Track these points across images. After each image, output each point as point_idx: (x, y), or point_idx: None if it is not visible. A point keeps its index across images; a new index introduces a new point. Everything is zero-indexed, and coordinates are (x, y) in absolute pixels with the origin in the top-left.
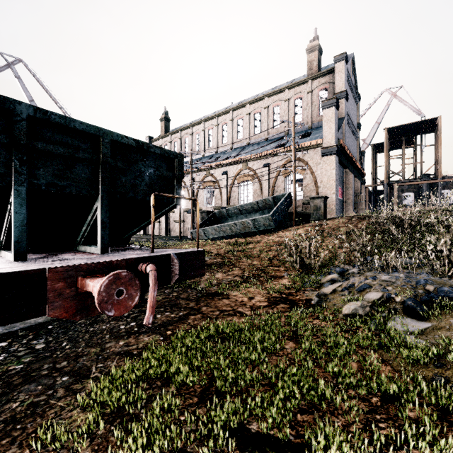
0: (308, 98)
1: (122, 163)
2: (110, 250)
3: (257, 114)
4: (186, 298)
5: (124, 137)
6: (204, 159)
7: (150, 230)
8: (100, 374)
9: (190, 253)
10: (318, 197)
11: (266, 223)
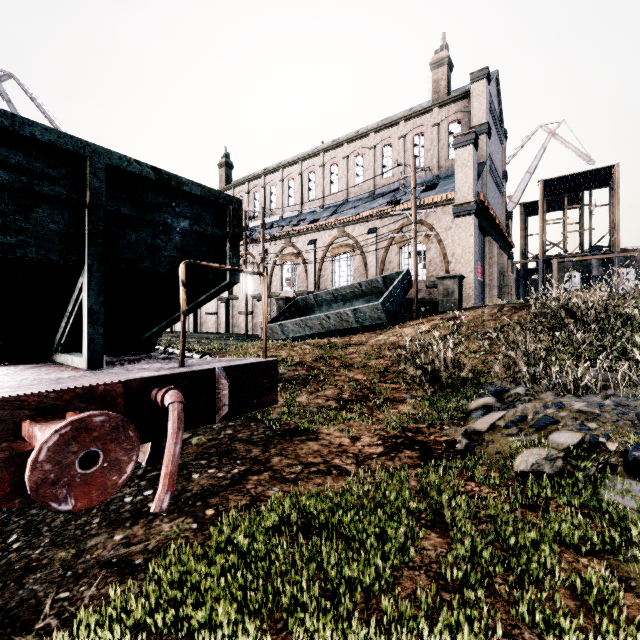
0: (434, 133)
1: (129, 209)
2: (111, 360)
3: (360, 157)
4: (247, 439)
5: (134, 162)
6: (282, 222)
7: (203, 325)
8: (56, 619)
9: (250, 365)
10: (449, 276)
11: (374, 315)
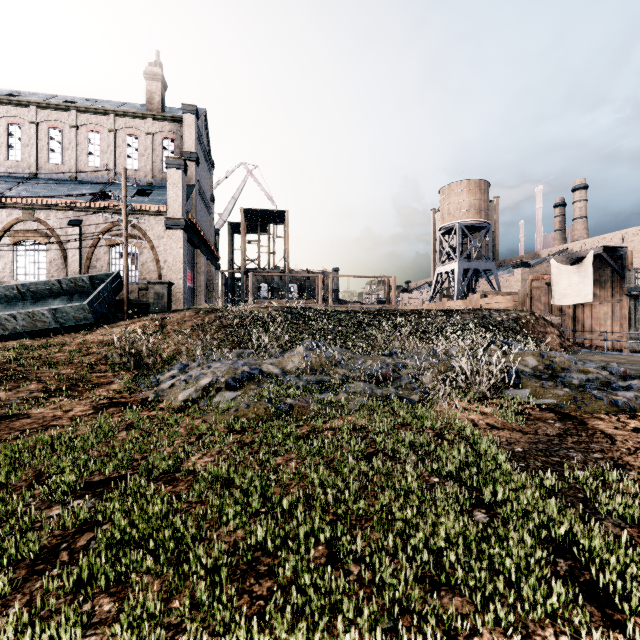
0: (148, 141)
1: None
2: None
3: (56, 130)
4: None
5: None
6: None
7: None
8: None
9: None
10: (160, 282)
11: (79, 315)
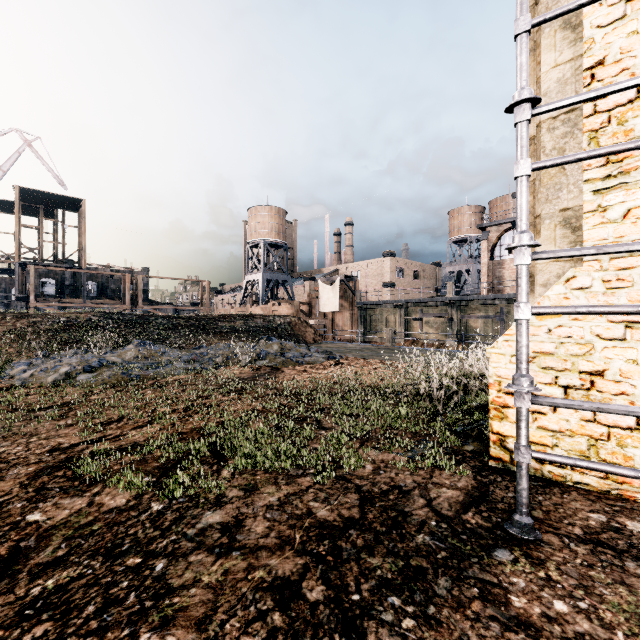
0: None
1: None
2: None
3: None
4: None
5: None
6: None
7: None
8: None
9: None
10: None
11: None
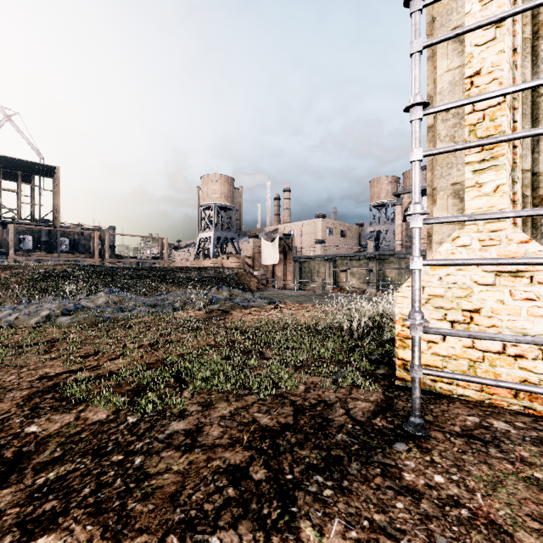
0: None
1: None
2: None
3: None
4: None
5: None
6: None
7: None
8: None
9: None
10: None
11: None
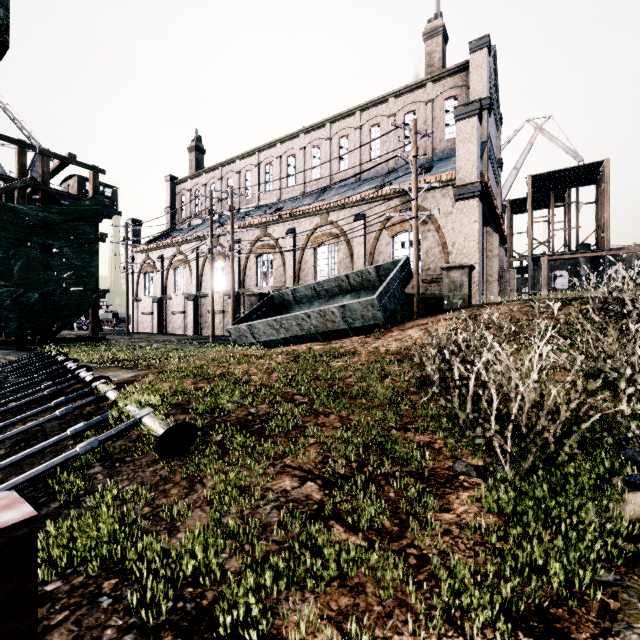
0: (427, 111)
1: None
2: None
3: (344, 138)
4: None
5: None
6: (257, 211)
7: (169, 326)
8: None
9: None
10: (457, 266)
11: (367, 313)
